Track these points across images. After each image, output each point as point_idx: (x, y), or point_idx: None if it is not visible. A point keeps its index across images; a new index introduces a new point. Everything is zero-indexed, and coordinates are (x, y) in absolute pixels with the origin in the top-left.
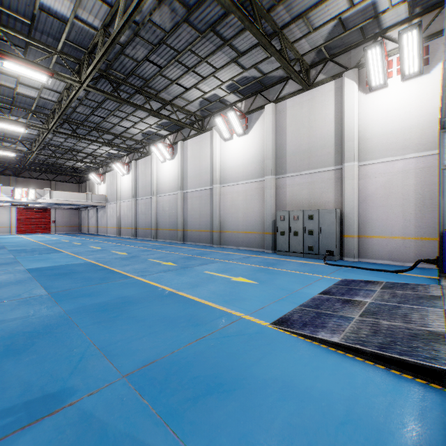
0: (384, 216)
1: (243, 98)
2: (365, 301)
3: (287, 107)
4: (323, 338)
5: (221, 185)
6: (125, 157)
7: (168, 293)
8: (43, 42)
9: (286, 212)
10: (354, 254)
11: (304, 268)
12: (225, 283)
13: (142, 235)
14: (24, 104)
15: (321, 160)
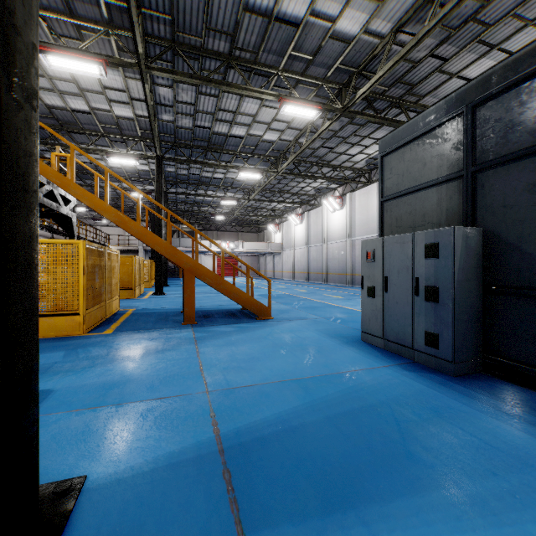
0: None
1: None
2: None
3: None
4: None
5: None
6: (299, 209)
7: (337, 306)
8: (258, 153)
9: None
10: None
11: None
12: None
13: (314, 279)
14: (237, 185)
15: None
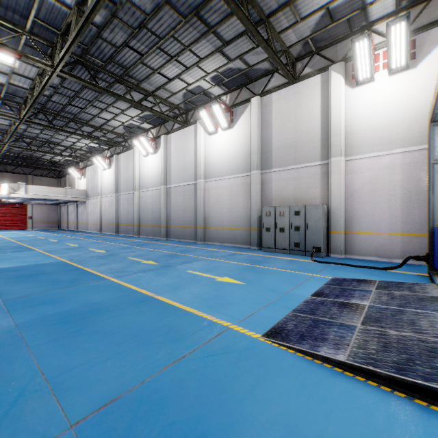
0: (370, 212)
1: (228, 91)
2: (363, 304)
3: (273, 101)
4: (326, 355)
5: (205, 180)
6: (107, 151)
7: (145, 298)
8: (9, 20)
9: (272, 207)
10: (341, 251)
11: (292, 266)
12: (209, 285)
13: (124, 231)
14: None
15: (307, 155)
